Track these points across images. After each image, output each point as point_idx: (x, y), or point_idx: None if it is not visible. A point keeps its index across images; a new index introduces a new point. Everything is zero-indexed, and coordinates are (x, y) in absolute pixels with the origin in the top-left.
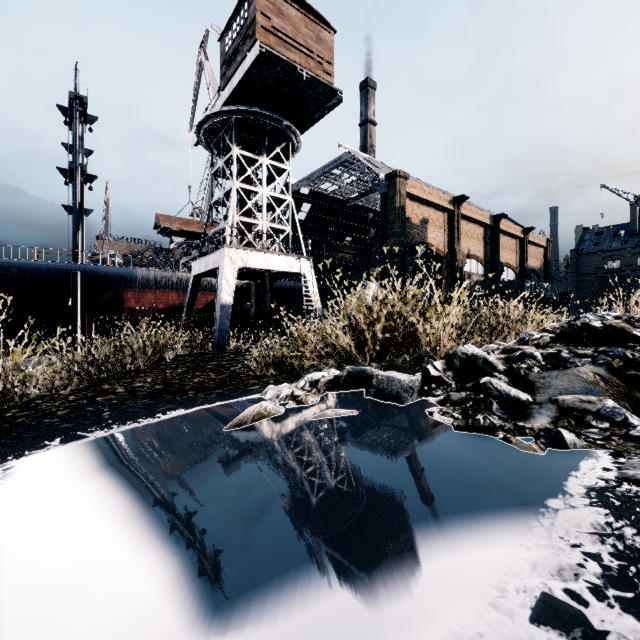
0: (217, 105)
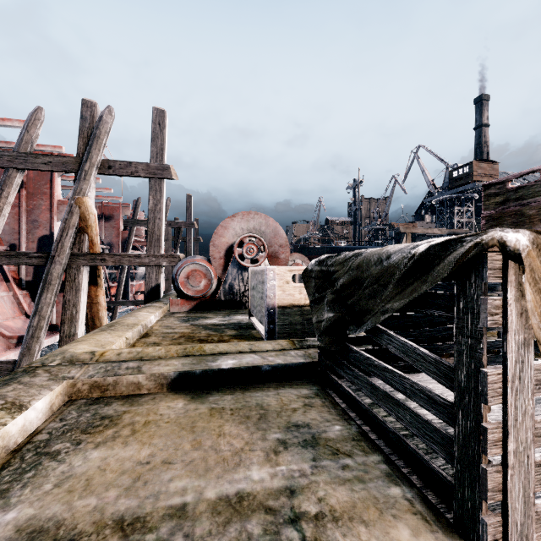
0: (447, 193)
